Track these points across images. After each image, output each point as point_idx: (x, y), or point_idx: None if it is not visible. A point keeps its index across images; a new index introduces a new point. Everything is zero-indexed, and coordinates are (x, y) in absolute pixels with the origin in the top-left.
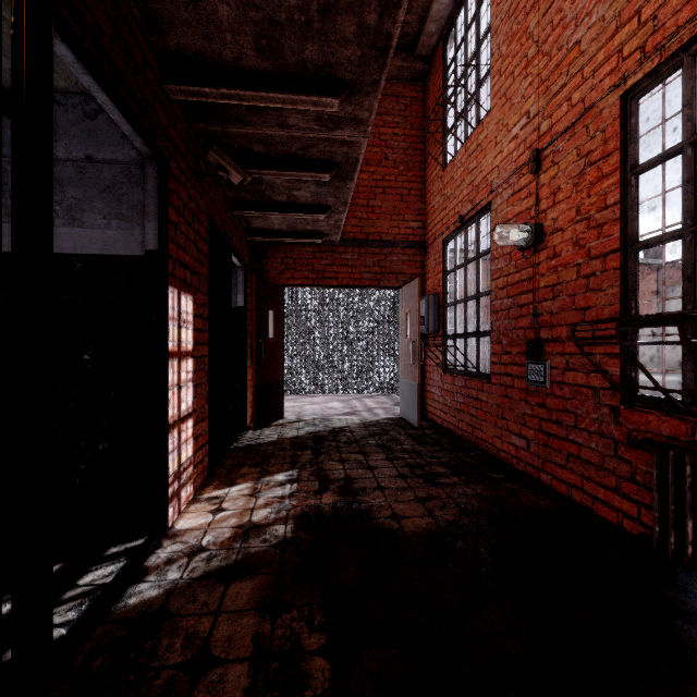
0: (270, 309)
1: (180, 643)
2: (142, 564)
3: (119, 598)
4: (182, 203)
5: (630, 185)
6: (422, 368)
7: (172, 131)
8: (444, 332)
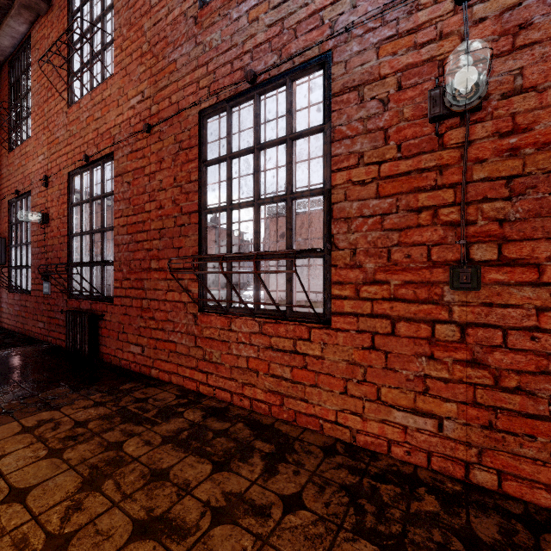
0: None
1: None
2: None
3: None
4: None
5: (71, 210)
6: None
7: None
8: (10, 264)
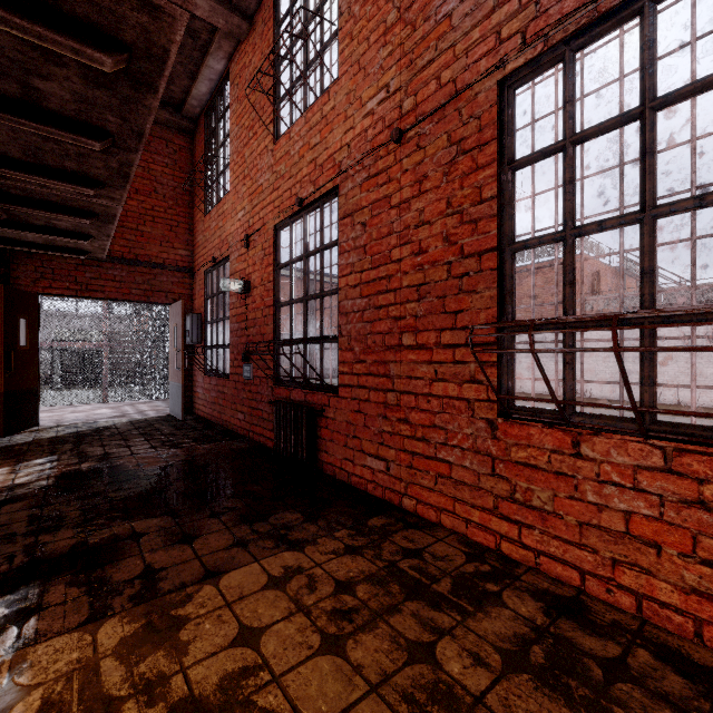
0: (22, 318)
1: None
2: None
3: None
4: None
5: (277, 273)
6: (190, 373)
7: None
8: (206, 344)
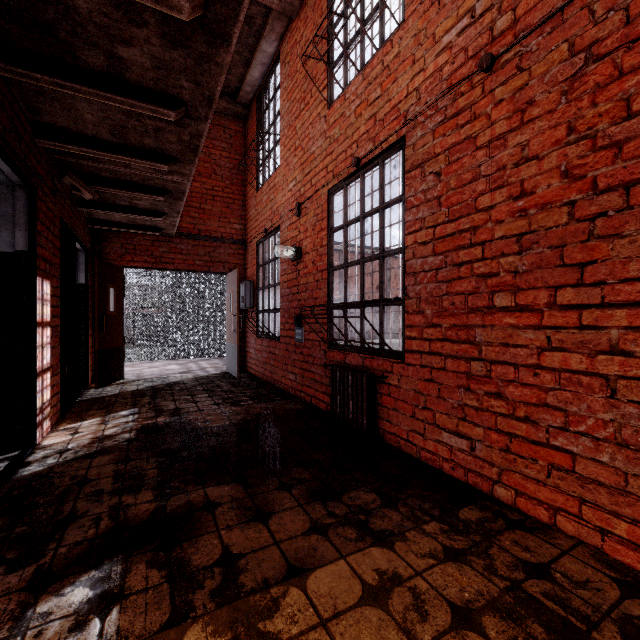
0: (111, 287)
1: (68, 479)
2: (24, 461)
3: (15, 474)
4: (44, 215)
5: (330, 237)
6: (243, 335)
7: (39, 167)
8: (257, 308)
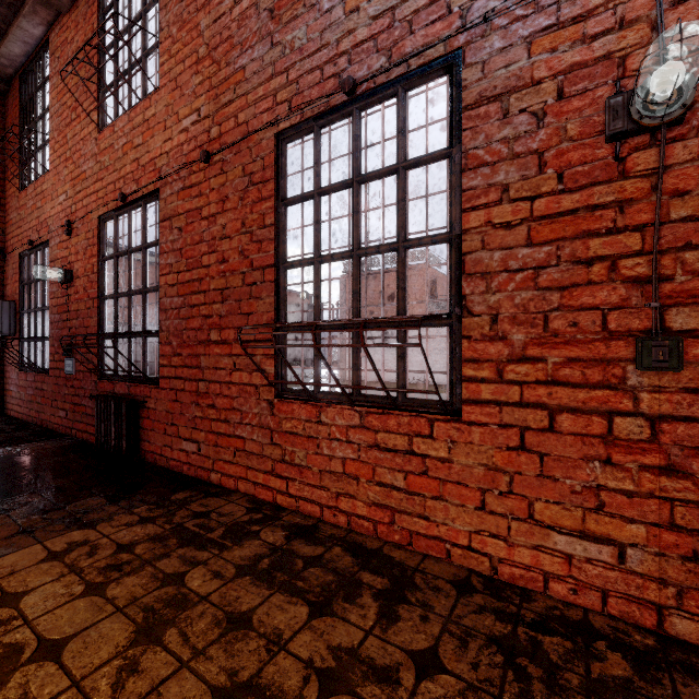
0: None
1: None
2: None
3: None
4: None
5: (102, 265)
6: (1, 369)
7: None
8: (21, 335)
